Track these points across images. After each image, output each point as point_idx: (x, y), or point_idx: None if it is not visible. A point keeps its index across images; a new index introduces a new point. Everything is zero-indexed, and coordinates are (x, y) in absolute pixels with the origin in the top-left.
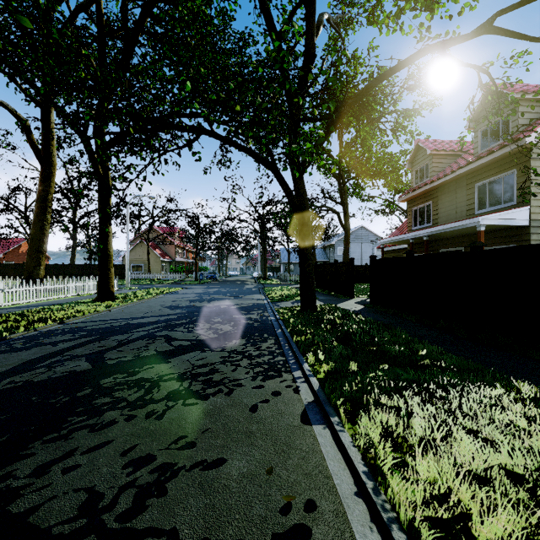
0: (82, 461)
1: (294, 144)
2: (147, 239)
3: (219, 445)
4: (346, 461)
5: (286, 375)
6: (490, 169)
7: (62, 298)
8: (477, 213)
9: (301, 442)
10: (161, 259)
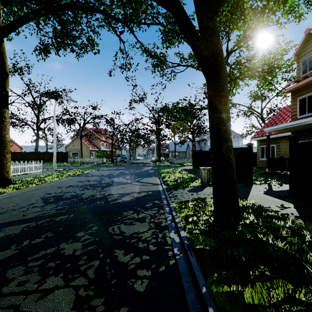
0: None
1: None
2: (80, 135)
3: None
4: None
5: None
6: None
7: None
8: None
9: None
10: (90, 148)
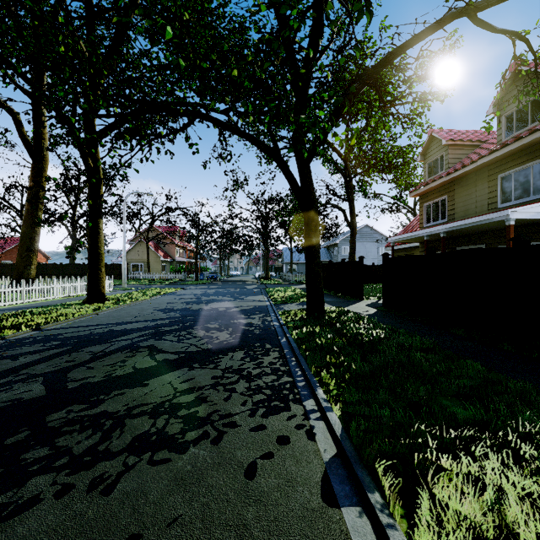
0: None
1: (302, 116)
2: (146, 238)
3: None
4: None
5: (295, 407)
6: (517, 157)
7: (51, 299)
8: (500, 207)
9: None
10: (161, 259)
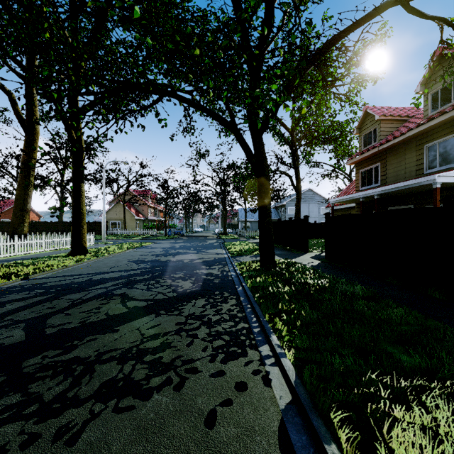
0: None
1: (257, 90)
2: (123, 200)
3: None
4: None
5: (251, 353)
6: (441, 129)
7: (40, 252)
8: (427, 173)
9: None
10: (136, 217)
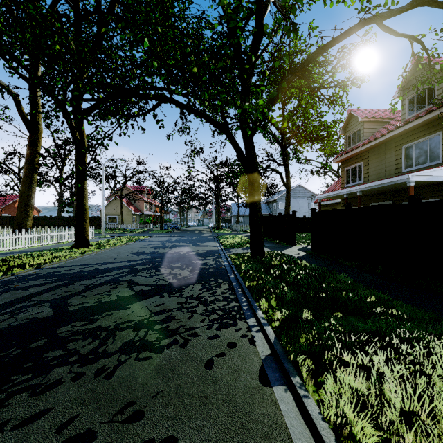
0: (9, 441)
1: (246, 103)
2: (120, 195)
3: (170, 415)
4: (316, 442)
5: (241, 323)
6: (417, 132)
7: (45, 245)
8: (404, 171)
9: (262, 411)
10: (132, 212)
